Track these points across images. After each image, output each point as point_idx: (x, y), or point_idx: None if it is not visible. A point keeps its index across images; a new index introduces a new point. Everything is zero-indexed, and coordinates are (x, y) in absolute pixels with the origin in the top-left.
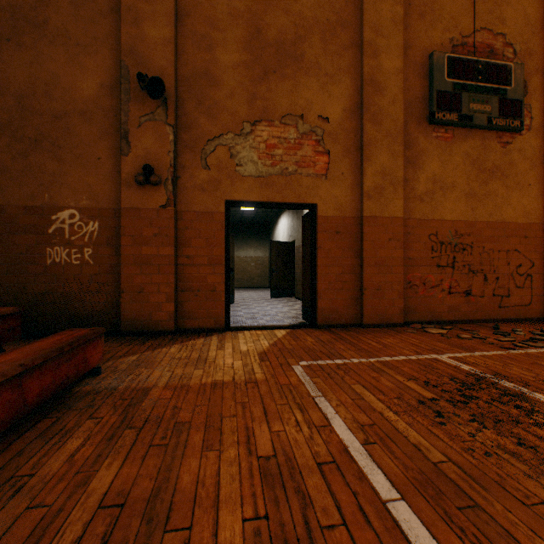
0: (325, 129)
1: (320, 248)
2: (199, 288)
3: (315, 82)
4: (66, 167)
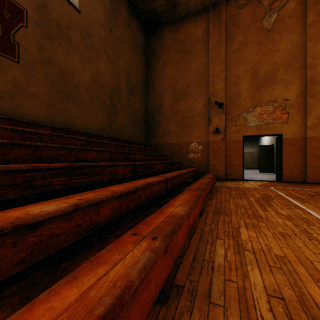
0: (286, 104)
1: (283, 151)
2: (233, 165)
3: (281, 86)
4: (193, 131)
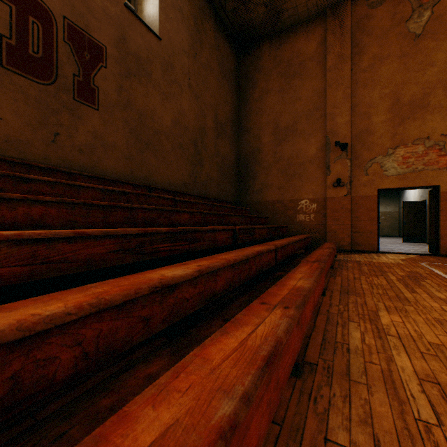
0: (445, 141)
1: (441, 210)
2: (362, 231)
3: (438, 116)
4: (303, 183)
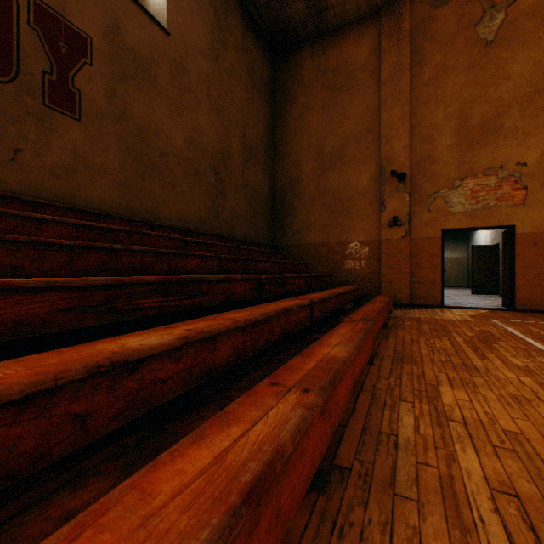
0: (522, 172)
1: (517, 256)
2: (423, 281)
3: (513, 140)
4: (353, 222)
